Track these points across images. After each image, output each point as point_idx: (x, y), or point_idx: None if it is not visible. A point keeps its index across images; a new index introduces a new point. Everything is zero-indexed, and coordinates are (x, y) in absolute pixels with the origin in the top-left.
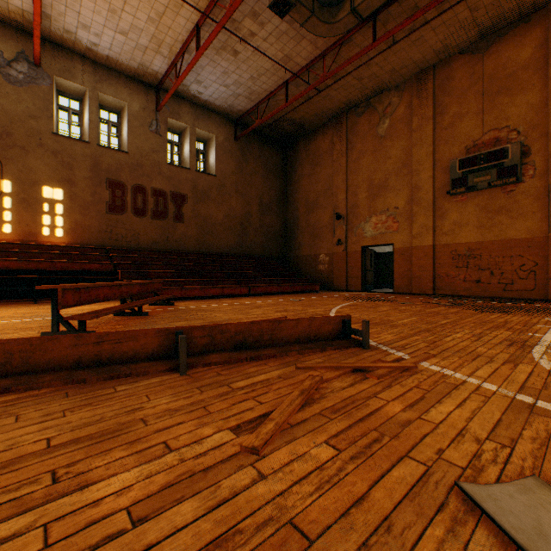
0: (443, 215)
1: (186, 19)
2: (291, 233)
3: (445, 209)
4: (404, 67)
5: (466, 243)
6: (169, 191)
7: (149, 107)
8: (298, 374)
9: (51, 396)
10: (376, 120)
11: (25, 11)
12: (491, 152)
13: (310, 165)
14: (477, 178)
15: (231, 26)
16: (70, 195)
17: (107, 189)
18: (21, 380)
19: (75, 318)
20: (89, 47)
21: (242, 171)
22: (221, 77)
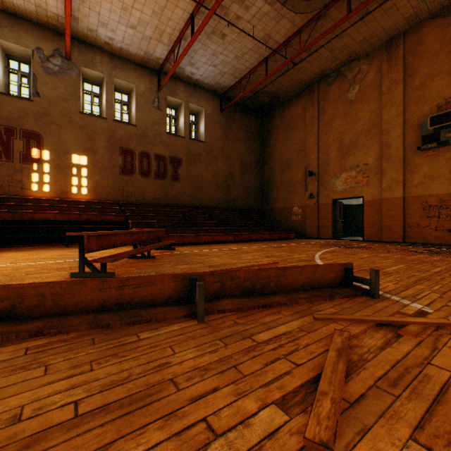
0: (414, 169)
1: (183, 10)
2: (267, 189)
3: (415, 164)
4: (374, 36)
5: (437, 194)
6: (168, 156)
7: (152, 87)
8: (319, 326)
9: (78, 342)
10: (346, 87)
11: (59, 16)
12: None
13: (284, 130)
14: (449, 133)
15: (220, 12)
16: (92, 160)
17: (120, 156)
18: (51, 323)
19: (97, 262)
20: (106, 42)
21: (226, 138)
22: (210, 58)
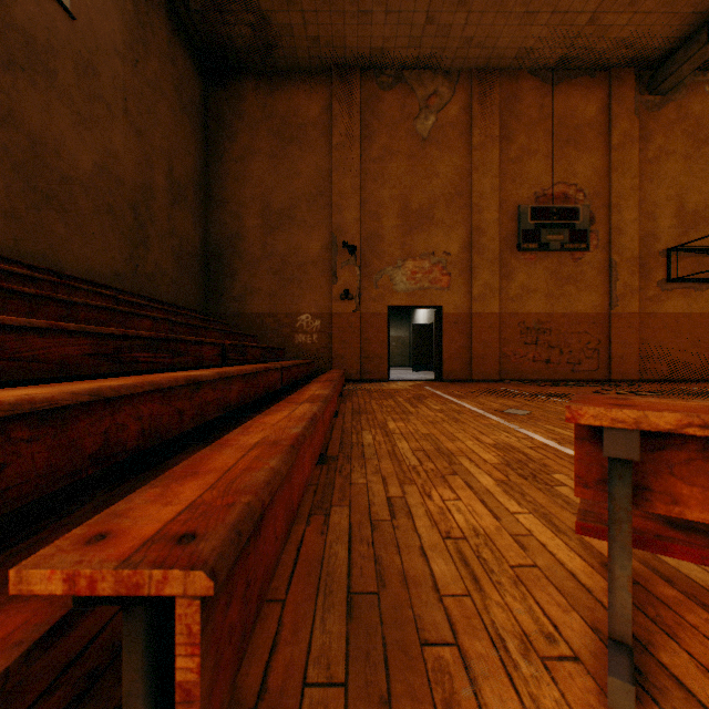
0: (510, 275)
1: None
2: (221, 265)
3: (512, 267)
4: (481, 46)
5: (535, 313)
6: None
7: None
8: None
9: None
10: (415, 109)
11: None
12: (564, 209)
13: (275, 137)
14: (550, 236)
15: None
16: None
17: None
18: None
19: None
20: None
21: (137, 64)
22: None
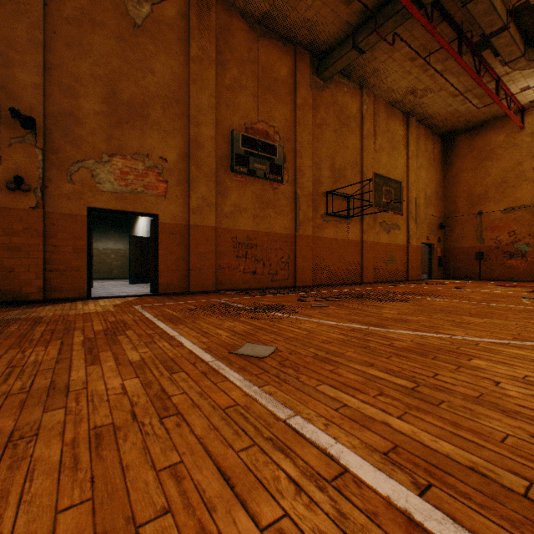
0: (225, 193)
1: None
2: None
3: (227, 186)
4: None
5: (246, 230)
6: None
7: None
8: None
9: None
10: None
11: None
12: (267, 144)
13: None
14: (257, 164)
15: None
16: None
17: None
18: None
19: None
20: None
21: None
22: None
